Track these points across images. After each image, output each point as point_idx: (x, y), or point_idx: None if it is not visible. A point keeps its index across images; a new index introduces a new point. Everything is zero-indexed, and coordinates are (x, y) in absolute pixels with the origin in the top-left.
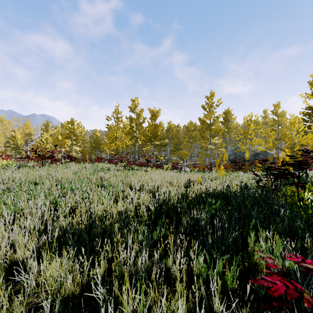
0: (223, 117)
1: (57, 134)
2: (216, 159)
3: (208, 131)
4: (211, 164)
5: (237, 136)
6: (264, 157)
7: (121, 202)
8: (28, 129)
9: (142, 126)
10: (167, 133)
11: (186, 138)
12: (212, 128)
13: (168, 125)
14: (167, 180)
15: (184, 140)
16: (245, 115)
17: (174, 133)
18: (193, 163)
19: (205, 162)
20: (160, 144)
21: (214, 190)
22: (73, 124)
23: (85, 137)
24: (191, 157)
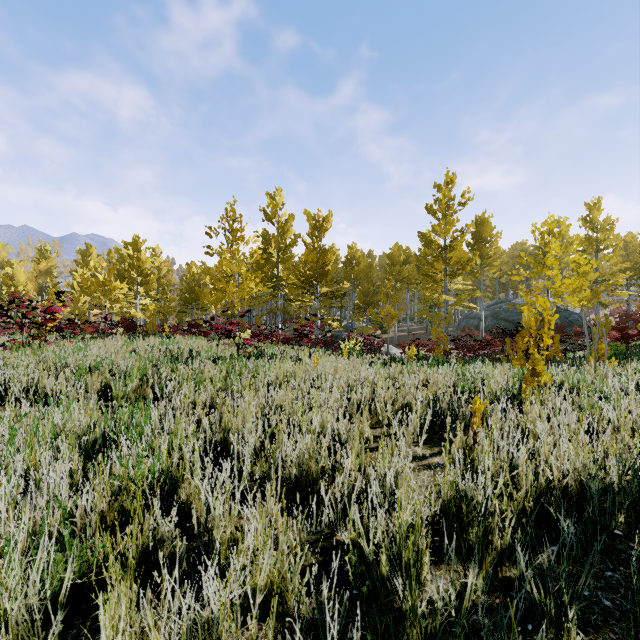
0: (472, 233)
1: (96, 270)
2: (452, 326)
3: (440, 263)
4: (454, 340)
5: (499, 276)
6: (563, 321)
7: (115, 598)
8: (44, 262)
9: (290, 253)
10: (348, 270)
11: (388, 280)
12: (452, 257)
13: (350, 252)
14: (360, 397)
15: (386, 282)
16: (536, 223)
17: (363, 270)
18: (403, 334)
19: (428, 333)
20: (332, 293)
21: (587, 477)
22: (138, 249)
23: (171, 279)
24: (399, 321)
